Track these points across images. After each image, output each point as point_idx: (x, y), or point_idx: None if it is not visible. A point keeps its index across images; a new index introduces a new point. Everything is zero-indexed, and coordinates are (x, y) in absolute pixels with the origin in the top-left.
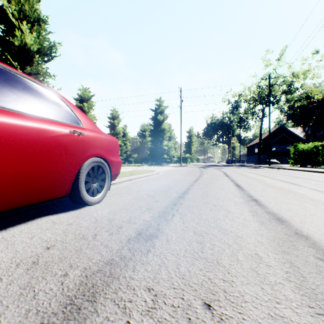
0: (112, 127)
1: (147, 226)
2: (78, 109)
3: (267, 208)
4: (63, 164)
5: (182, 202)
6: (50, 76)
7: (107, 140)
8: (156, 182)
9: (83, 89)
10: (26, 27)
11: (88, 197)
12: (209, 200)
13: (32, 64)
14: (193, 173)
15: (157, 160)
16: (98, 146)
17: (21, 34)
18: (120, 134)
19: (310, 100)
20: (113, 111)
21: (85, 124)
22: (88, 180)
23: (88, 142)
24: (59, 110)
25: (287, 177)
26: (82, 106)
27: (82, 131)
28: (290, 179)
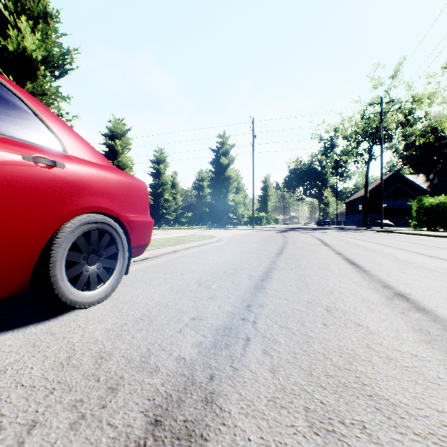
0: (157, 174)
1: (183, 385)
2: (59, 119)
3: (442, 319)
4: (2, 227)
5: (262, 300)
6: (62, 98)
7: (121, 183)
8: (215, 256)
9: (115, 120)
10: (25, 24)
11: (74, 293)
12: (313, 295)
13: (35, 80)
14: (272, 240)
15: (219, 221)
16: (100, 192)
17: (16, 34)
18: (167, 184)
19: (436, 137)
20: (158, 152)
21: (71, 148)
22: (76, 259)
23: (75, 182)
24: (3, 111)
25: (421, 247)
26: (113, 145)
27: (61, 161)
28: (430, 251)
